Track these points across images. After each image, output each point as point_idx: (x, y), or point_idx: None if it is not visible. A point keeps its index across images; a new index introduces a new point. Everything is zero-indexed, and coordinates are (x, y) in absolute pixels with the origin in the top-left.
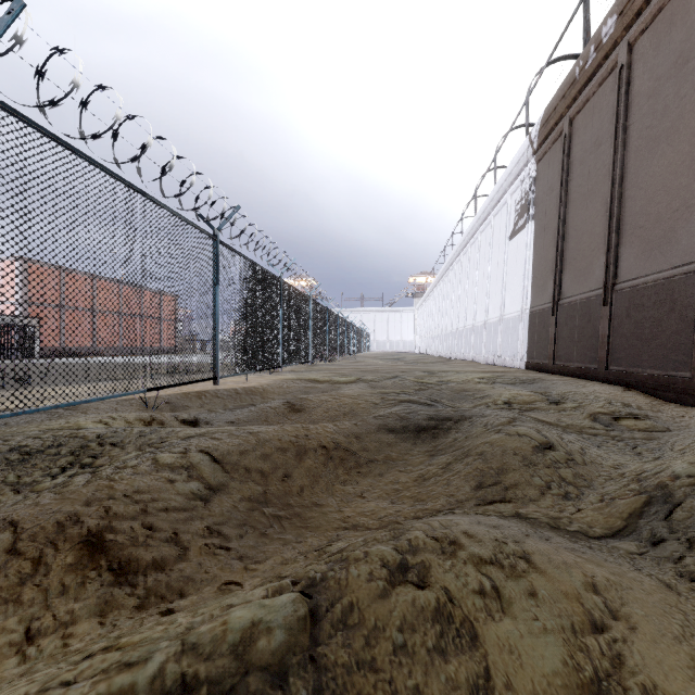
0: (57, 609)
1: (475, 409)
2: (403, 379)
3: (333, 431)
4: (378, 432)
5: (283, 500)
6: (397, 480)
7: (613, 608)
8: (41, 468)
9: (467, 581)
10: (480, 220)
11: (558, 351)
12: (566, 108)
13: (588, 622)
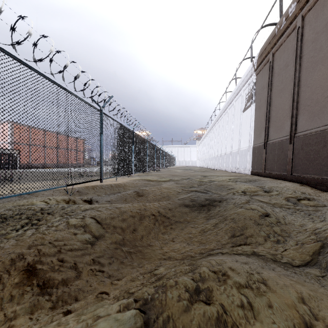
0: (6, 310)
1: (228, 195)
2: (192, 179)
3: (158, 207)
4: (180, 207)
5: (133, 243)
6: (190, 232)
7: (314, 313)
8: (11, 226)
9: (233, 299)
10: (228, 103)
11: (267, 166)
12: (270, 48)
13: (302, 323)
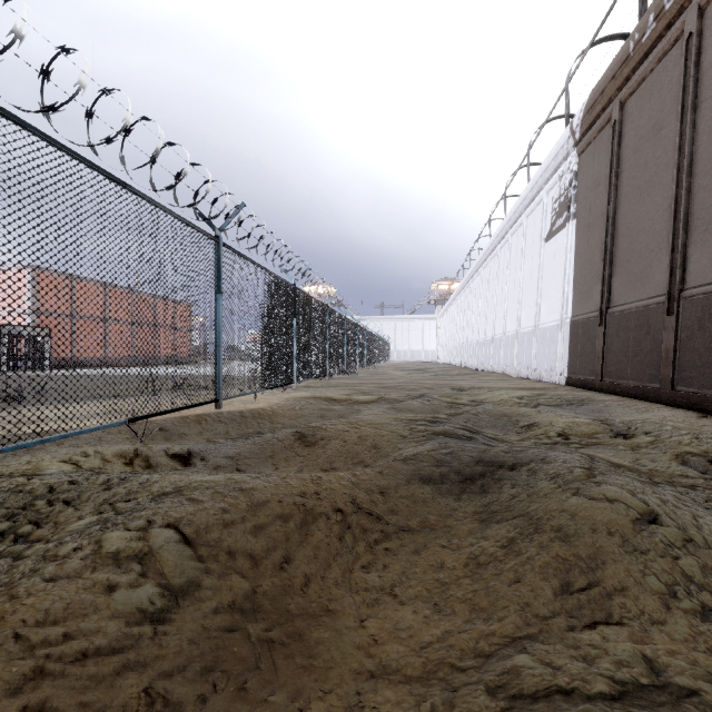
0: None
1: (531, 450)
2: (431, 399)
3: (352, 485)
4: (410, 484)
5: (280, 603)
6: (440, 563)
7: None
8: None
9: None
10: (511, 222)
11: (607, 366)
12: (616, 90)
13: None
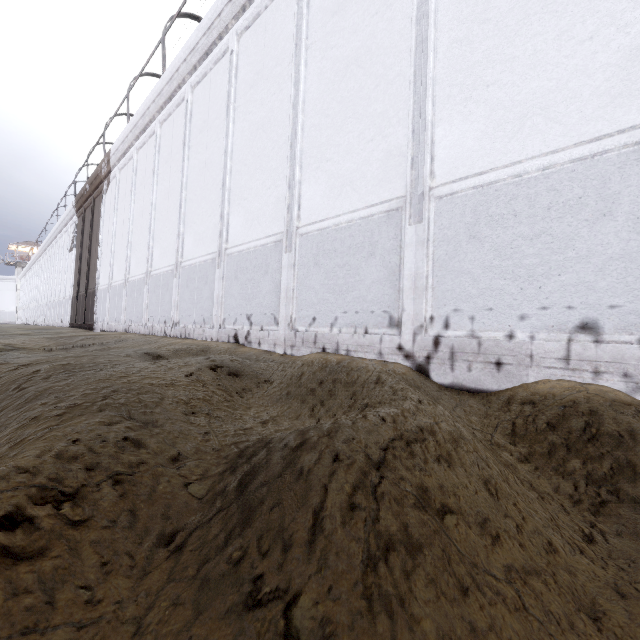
0: None
1: None
2: None
3: None
4: None
5: None
6: None
7: None
8: None
9: None
10: (58, 230)
11: (77, 317)
12: (83, 203)
13: None
